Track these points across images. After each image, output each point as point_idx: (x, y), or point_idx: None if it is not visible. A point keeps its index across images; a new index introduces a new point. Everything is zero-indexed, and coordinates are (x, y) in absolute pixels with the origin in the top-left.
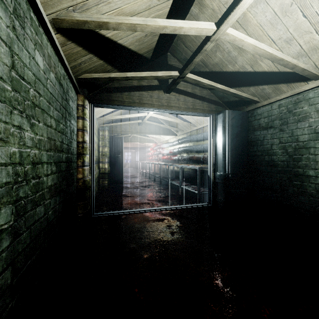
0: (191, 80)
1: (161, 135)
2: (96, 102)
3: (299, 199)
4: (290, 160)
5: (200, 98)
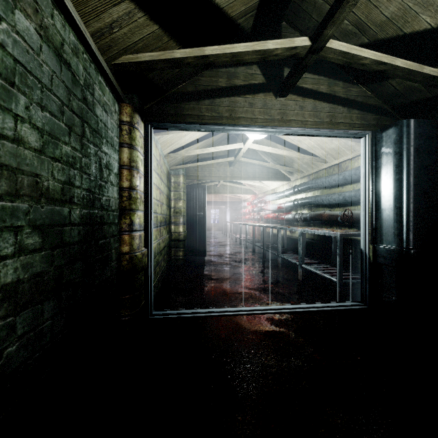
0: (335, 56)
1: (264, 182)
2: (156, 120)
3: None
4: None
5: (344, 103)
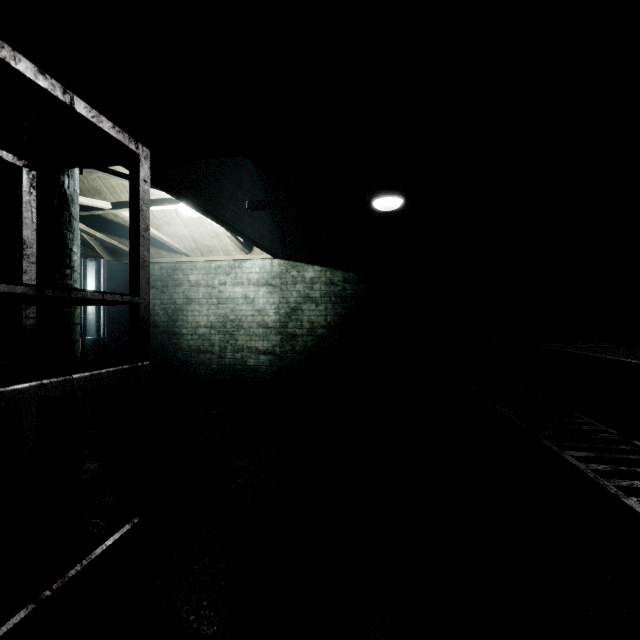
0: None
1: None
2: None
3: (177, 355)
4: (170, 321)
5: None
